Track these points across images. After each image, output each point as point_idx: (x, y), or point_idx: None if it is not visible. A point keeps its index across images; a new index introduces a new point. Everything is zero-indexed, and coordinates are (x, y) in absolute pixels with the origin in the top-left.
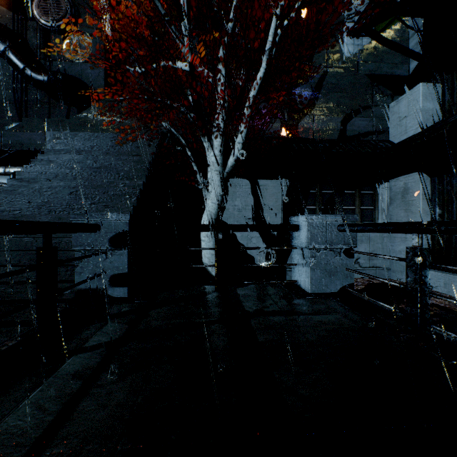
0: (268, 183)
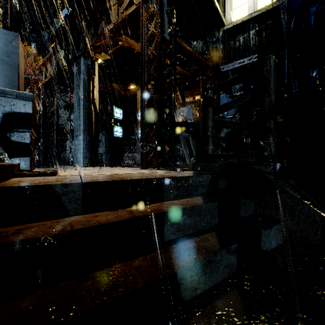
0: None
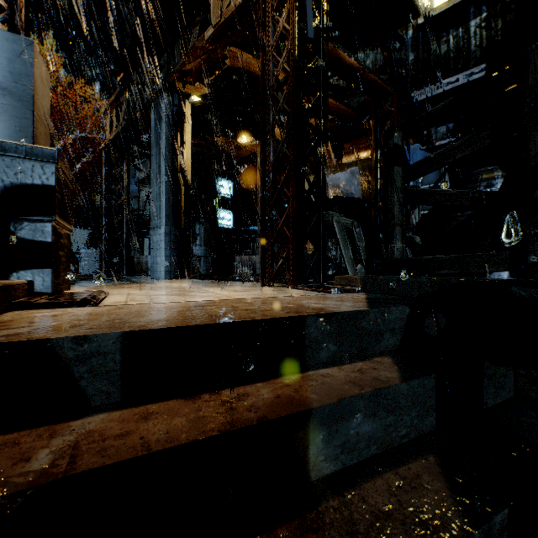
0: (76, 231)
